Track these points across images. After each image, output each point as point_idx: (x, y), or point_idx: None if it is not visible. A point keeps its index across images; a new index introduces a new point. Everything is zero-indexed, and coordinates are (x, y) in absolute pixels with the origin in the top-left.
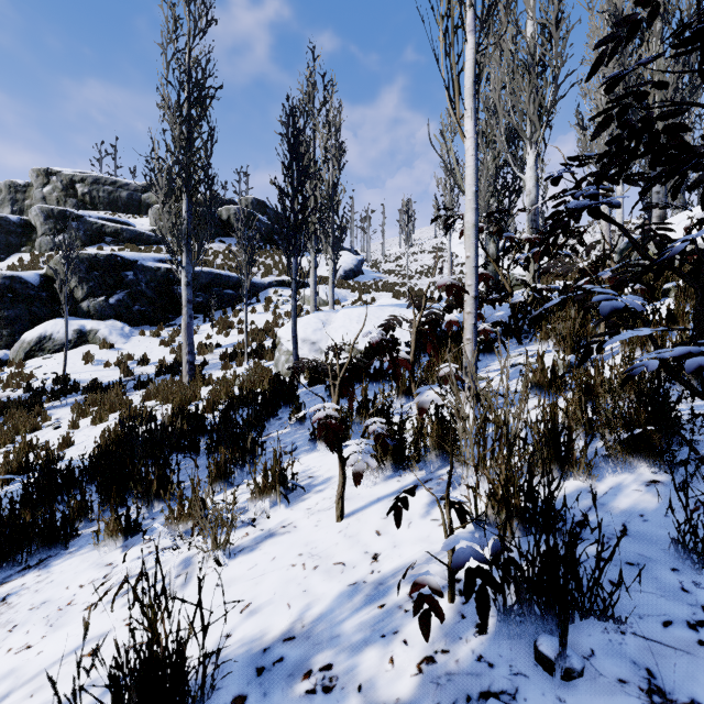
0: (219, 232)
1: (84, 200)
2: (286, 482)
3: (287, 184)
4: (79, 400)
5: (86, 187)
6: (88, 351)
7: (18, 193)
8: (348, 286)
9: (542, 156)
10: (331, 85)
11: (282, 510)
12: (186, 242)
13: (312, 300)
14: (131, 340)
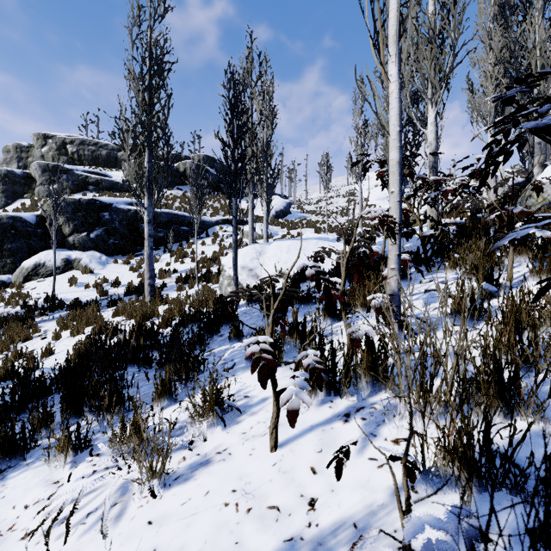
0: (177, 181)
1: (73, 158)
2: (223, 403)
3: (229, 137)
4: (64, 315)
5: (74, 147)
6: (72, 275)
7: (22, 152)
8: (278, 223)
9: (441, 114)
10: (265, 61)
11: (218, 433)
12: (148, 188)
13: (250, 235)
14: (107, 267)
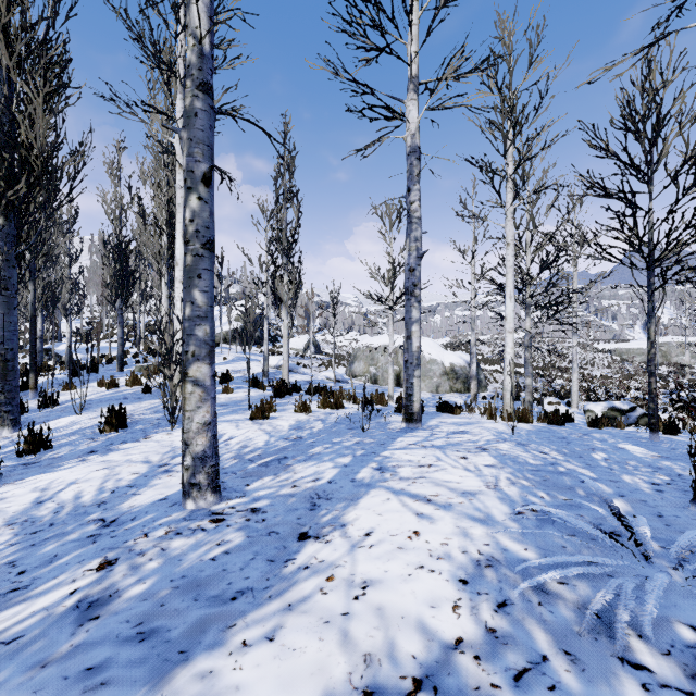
0: None
1: None
2: None
3: None
4: None
5: None
6: None
7: None
8: None
9: None
10: None
11: None
12: None
13: None
14: None
